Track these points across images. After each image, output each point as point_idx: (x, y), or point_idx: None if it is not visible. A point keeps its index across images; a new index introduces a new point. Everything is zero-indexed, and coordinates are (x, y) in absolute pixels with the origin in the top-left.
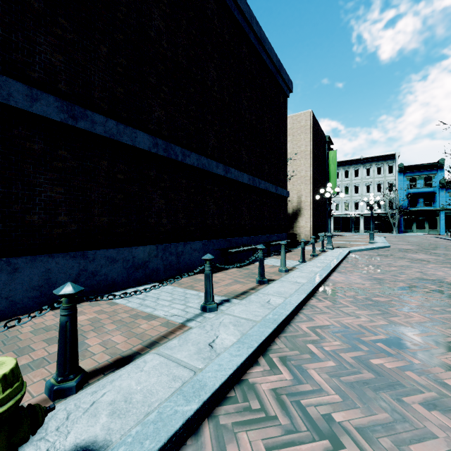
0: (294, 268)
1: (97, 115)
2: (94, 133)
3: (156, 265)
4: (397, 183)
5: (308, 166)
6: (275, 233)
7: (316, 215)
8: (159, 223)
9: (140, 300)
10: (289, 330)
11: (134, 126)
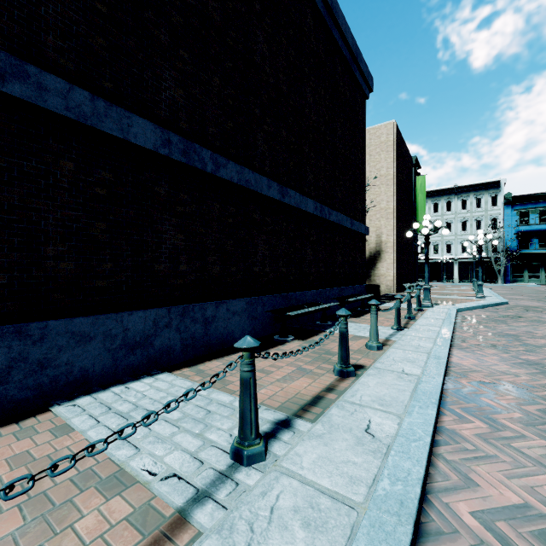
0: (389, 340)
1: (50, 76)
2: (45, 109)
3: (167, 340)
4: (503, 219)
5: (390, 195)
6: (351, 285)
7: (401, 260)
8: (174, 271)
9: (119, 420)
10: (434, 527)
11: (127, 108)
